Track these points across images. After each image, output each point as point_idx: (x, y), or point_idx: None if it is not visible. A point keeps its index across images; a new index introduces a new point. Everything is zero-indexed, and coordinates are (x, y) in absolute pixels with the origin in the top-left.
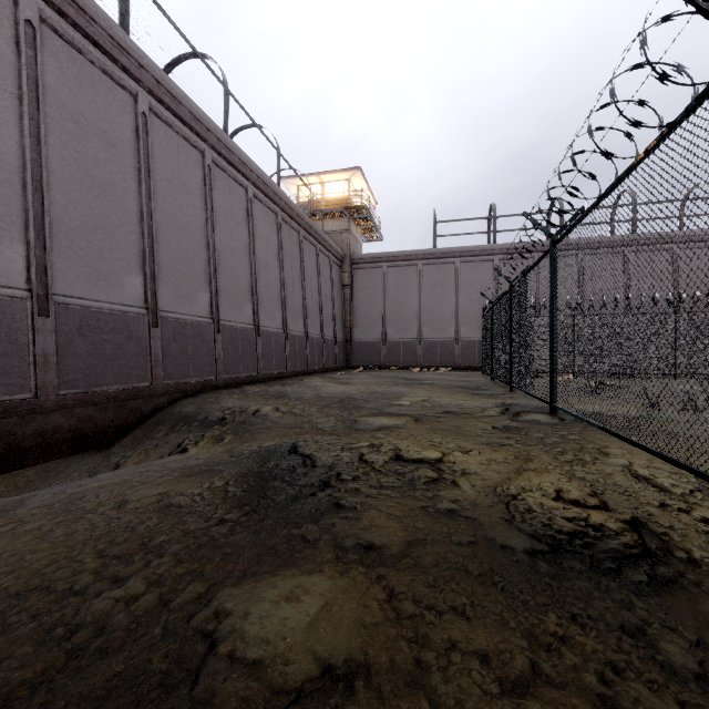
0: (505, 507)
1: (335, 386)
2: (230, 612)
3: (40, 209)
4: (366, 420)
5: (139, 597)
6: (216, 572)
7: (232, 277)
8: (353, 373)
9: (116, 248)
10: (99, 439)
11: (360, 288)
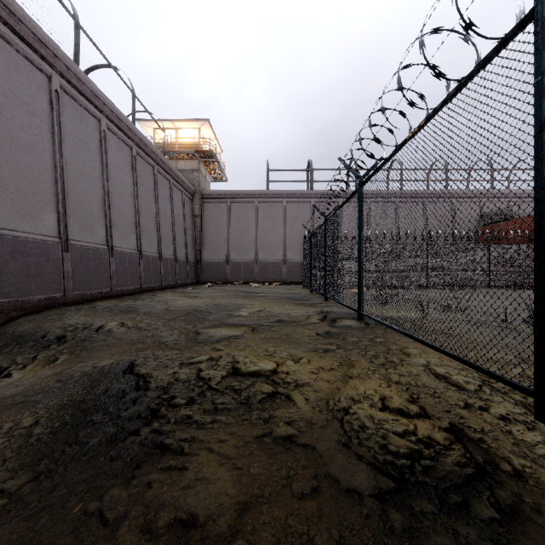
0: (340, 426)
1: (184, 299)
2: None
3: None
4: (208, 332)
5: None
6: None
7: (83, 200)
8: (202, 288)
9: None
10: None
11: (208, 218)
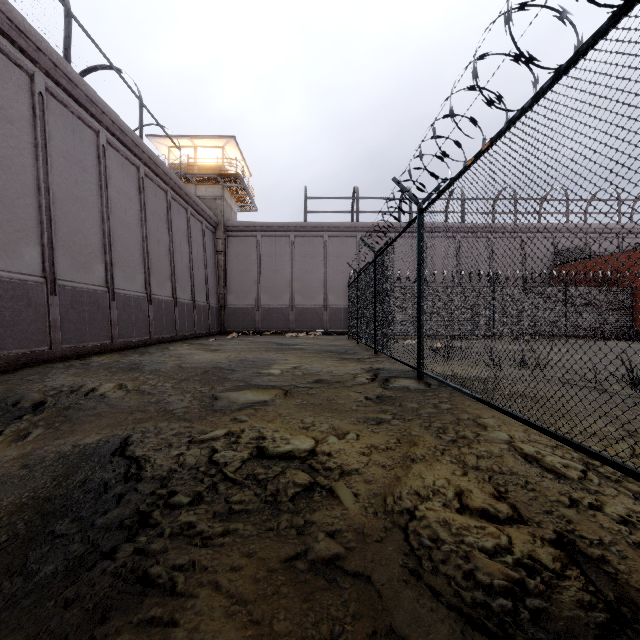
0: (404, 539)
1: (202, 353)
2: None
3: None
4: (228, 396)
5: None
6: None
7: (75, 230)
8: (226, 339)
9: None
10: None
11: (234, 255)
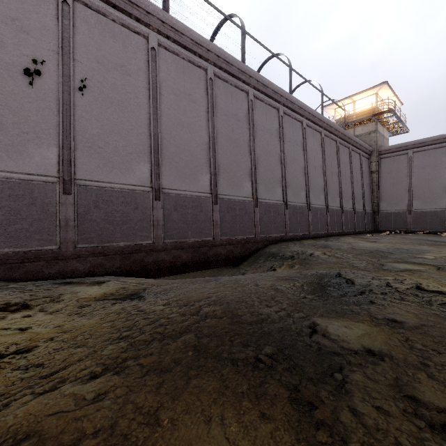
0: None
1: (364, 243)
2: (319, 323)
3: (214, 158)
4: (391, 264)
5: (279, 312)
6: (308, 312)
7: (293, 176)
8: (380, 236)
9: (240, 170)
10: (234, 261)
11: (386, 172)
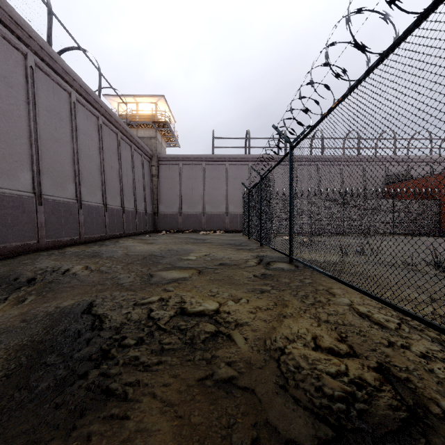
0: (277, 367)
1: (142, 245)
2: None
3: None
4: (160, 274)
5: None
6: None
7: (55, 161)
8: (158, 236)
9: None
10: None
11: (164, 177)
